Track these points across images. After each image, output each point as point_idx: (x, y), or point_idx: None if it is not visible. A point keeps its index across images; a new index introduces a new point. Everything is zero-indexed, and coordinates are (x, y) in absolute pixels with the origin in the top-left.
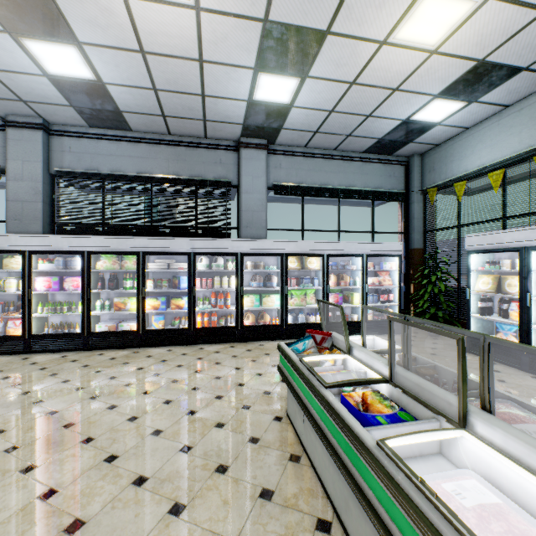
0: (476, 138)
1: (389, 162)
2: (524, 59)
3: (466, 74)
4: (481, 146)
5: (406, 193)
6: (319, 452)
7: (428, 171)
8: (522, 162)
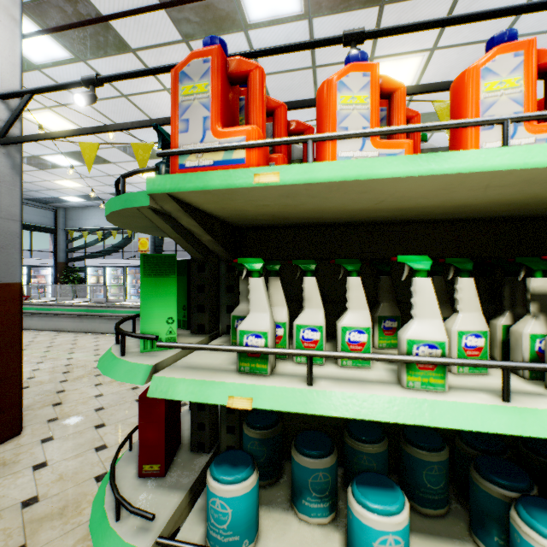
0: (93, 213)
1: (44, 208)
2: (106, 198)
3: (85, 195)
4: (95, 217)
5: (56, 229)
6: (35, 323)
7: (70, 219)
8: (109, 231)
